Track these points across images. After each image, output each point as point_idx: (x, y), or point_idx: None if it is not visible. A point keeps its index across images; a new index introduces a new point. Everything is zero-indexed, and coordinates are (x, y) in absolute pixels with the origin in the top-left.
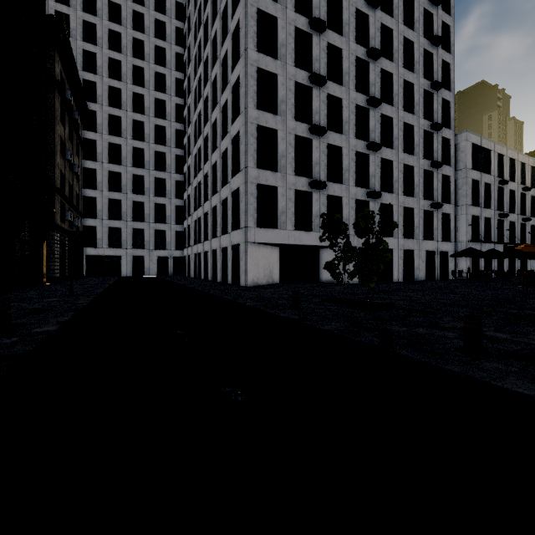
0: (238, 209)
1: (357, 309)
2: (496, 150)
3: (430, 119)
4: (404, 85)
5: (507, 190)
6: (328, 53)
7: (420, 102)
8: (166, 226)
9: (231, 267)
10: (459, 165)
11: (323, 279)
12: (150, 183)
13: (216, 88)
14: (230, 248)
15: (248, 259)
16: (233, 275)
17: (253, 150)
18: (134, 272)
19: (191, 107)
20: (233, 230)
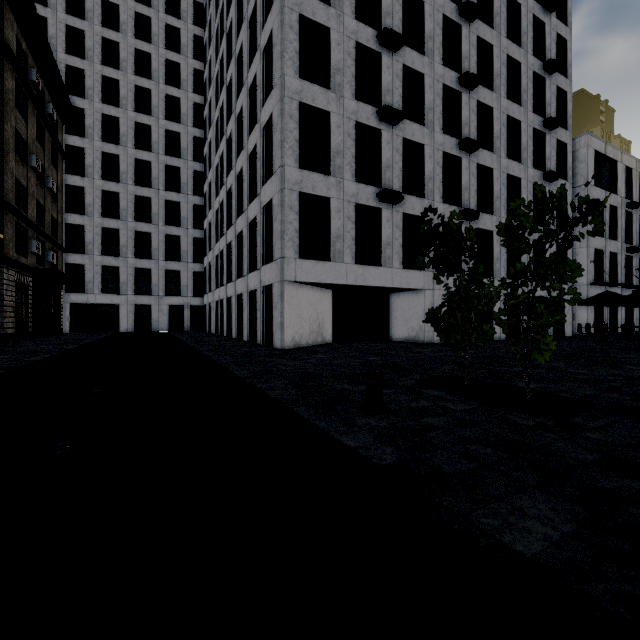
0: (271, 232)
1: (516, 414)
2: (624, 162)
3: (541, 114)
4: (507, 64)
5: (637, 216)
6: (404, 7)
7: (528, 89)
8: (181, 265)
9: (262, 319)
10: (577, 180)
11: (395, 337)
12: (158, 207)
13: (242, 65)
14: (260, 291)
15: (286, 307)
16: (264, 331)
17: (293, 139)
18: (137, 326)
19: (212, 102)
20: (264, 264)
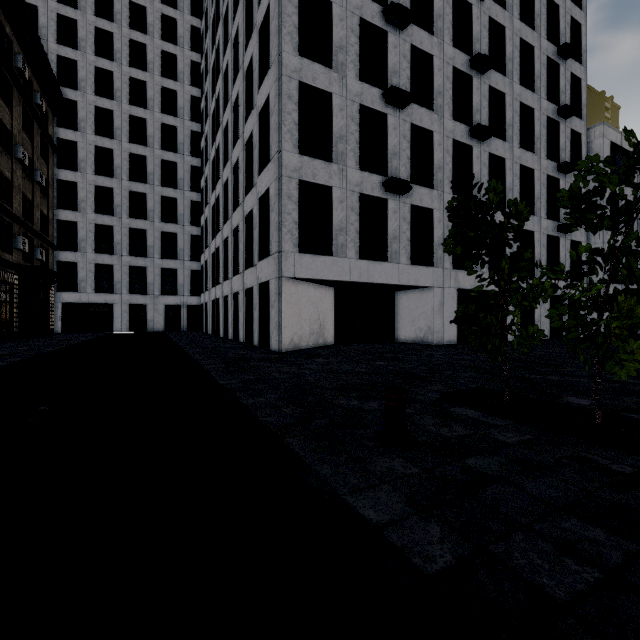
0: (269, 225)
1: (594, 451)
2: None
3: (555, 102)
4: (519, 48)
5: None
6: None
7: (542, 75)
8: (178, 264)
9: (258, 318)
10: None
11: (402, 338)
12: (154, 203)
13: (238, 50)
14: (256, 289)
15: (283, 306)
16: (261, 332)
17: (292, 122)
18: (132, 326)
19: (209, 93)
20: (261, 259)
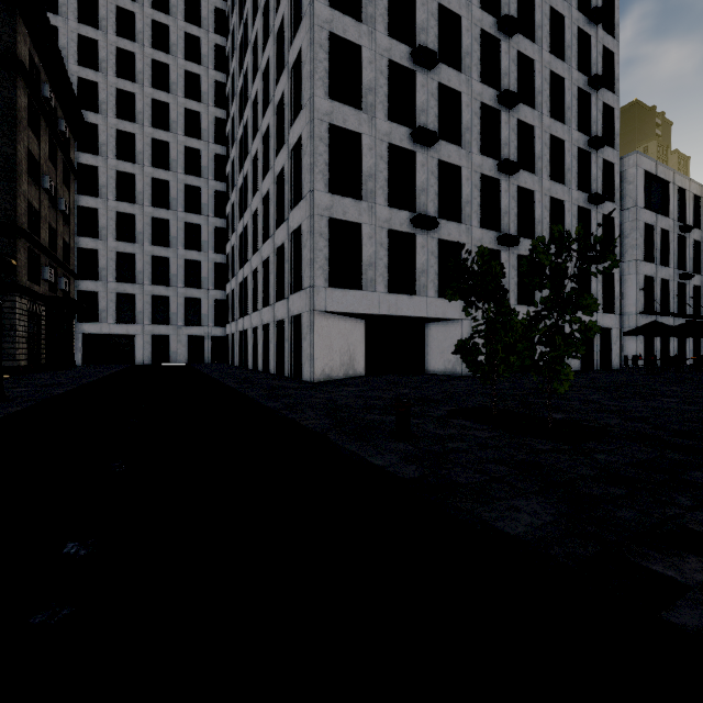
0: (300, 260)
1: (535, 440)
2: (676, 183)
3: (587, 132)
4: (549, 80)
5: (691, 240)
6: (440, 22)
7: (572, 106)
8: (202, 293)
9: (290, 350)
10: (625, 202)
11: (431, 369)
12: (177, 230)
13: (268, 81)
14: (288, 321)
15: (315, 338)
16: (293, 363)
17: (323, 163)
18: (154, 357)
19: (236, 118)
20: (293, 293)
